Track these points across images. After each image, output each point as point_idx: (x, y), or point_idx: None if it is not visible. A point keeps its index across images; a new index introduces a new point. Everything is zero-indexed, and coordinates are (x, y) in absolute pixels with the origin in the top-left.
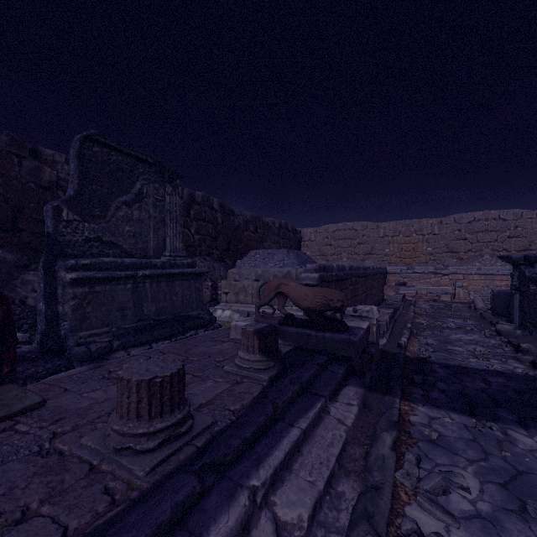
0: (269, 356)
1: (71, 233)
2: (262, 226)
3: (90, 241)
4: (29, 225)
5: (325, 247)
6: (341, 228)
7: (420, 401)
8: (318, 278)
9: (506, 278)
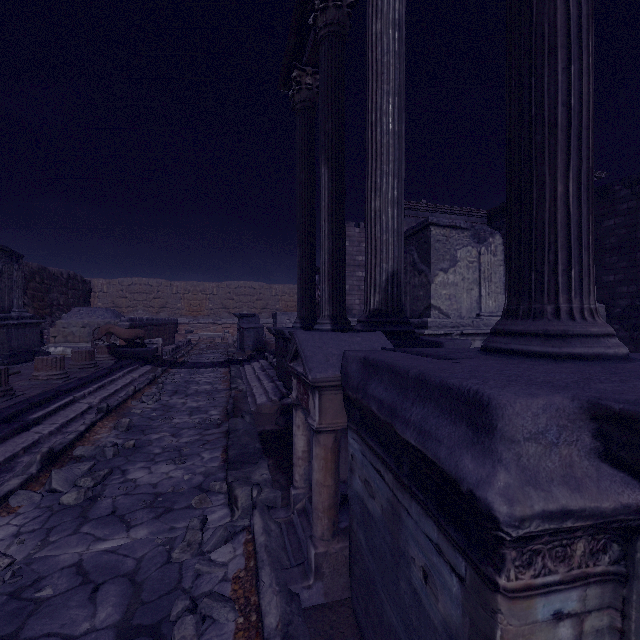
0: (113, 355)
1: None
2: (49, 277)
3: None
4: None
5: (119, 299)
6: (137, 283)
7: (176, 368)
8: (129, 325)
9: None
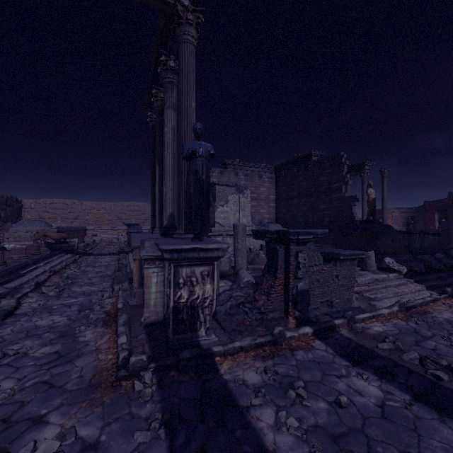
0: (49, 248)
1: None
2: None
3: None
4: None
5: (44, 213)
6: (57, 202)
7: (87, 256)
8: (57, 231)
9: None
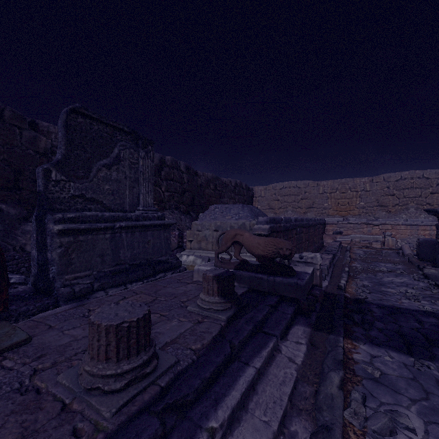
0: (227, 298)
1: (59, 191)
2: (220, 185)
3: (75, 197)
4: (28, 184)
5: (273, 202)
6: (287, 186)
7: (361, 340)
8: (269, 229)
9: (429, 228)
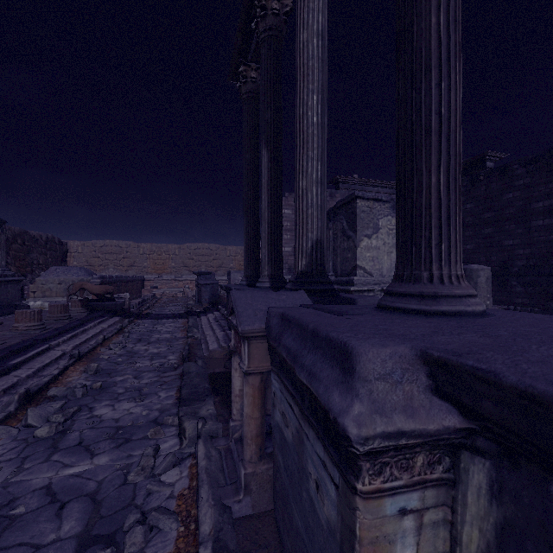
0: (85, 308)
1: None
2: (29, 240)
3: None
4: None
5: (93, 259)
6: (109, 245)
7: (141, 319)
8: (100, 282)
9: None
